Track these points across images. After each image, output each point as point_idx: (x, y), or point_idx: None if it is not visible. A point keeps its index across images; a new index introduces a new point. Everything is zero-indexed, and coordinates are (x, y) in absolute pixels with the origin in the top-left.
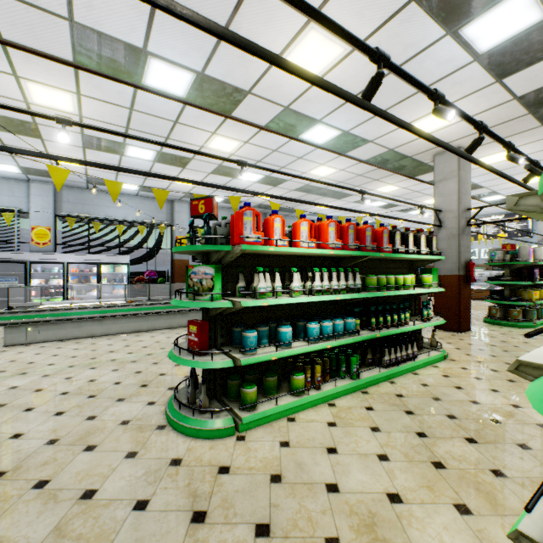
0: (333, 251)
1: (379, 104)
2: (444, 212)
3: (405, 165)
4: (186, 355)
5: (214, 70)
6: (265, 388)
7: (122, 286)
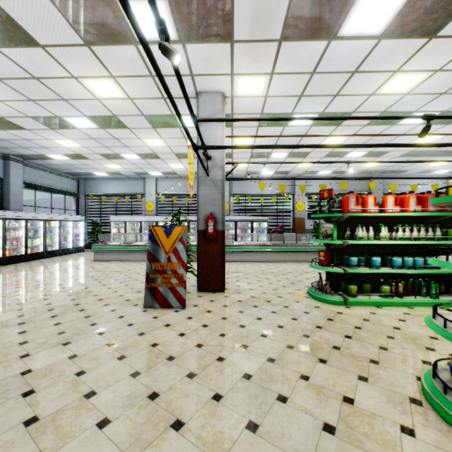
0: (412, 214)
1: None
2: None
3: None
4: (318, 266)
5: (329, 109)
6: (363, 290)
7: (264, 235)
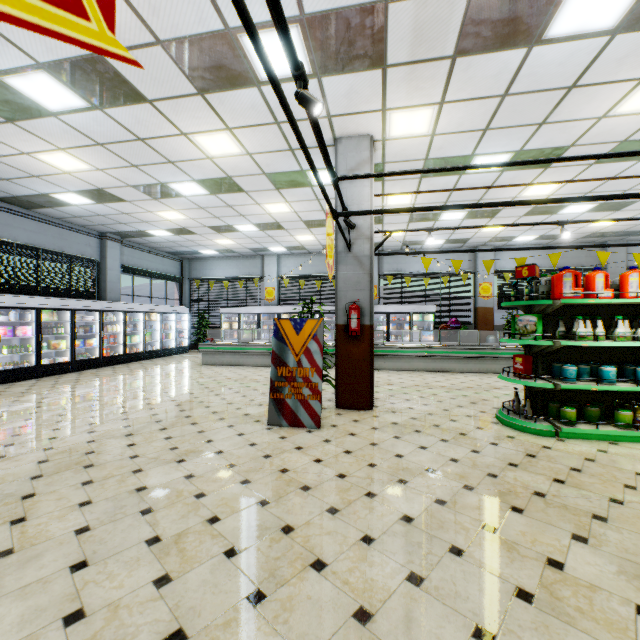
0: None
1: None
2: None
3: None
4: (512, 377)
5: (532, 145)
6: (586, 416)
7: (429, 333)
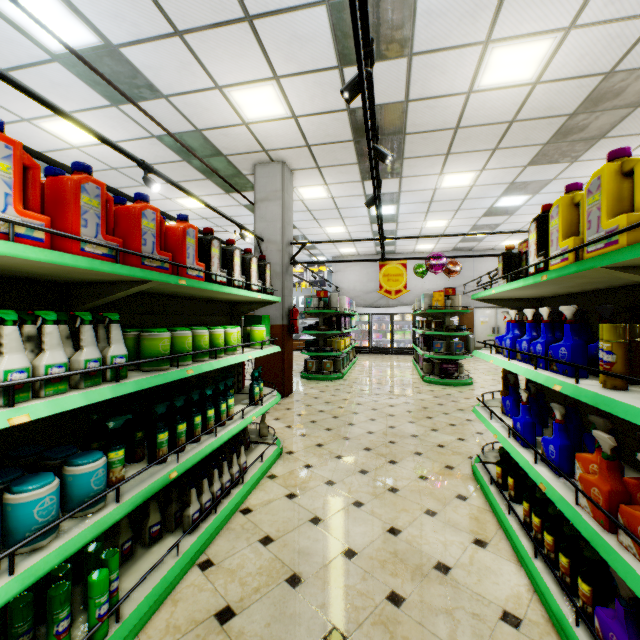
0: None
1: (179, 7)
2: (267, 242)
3: (219, 168)
4: None
5: None
6: None
7: None
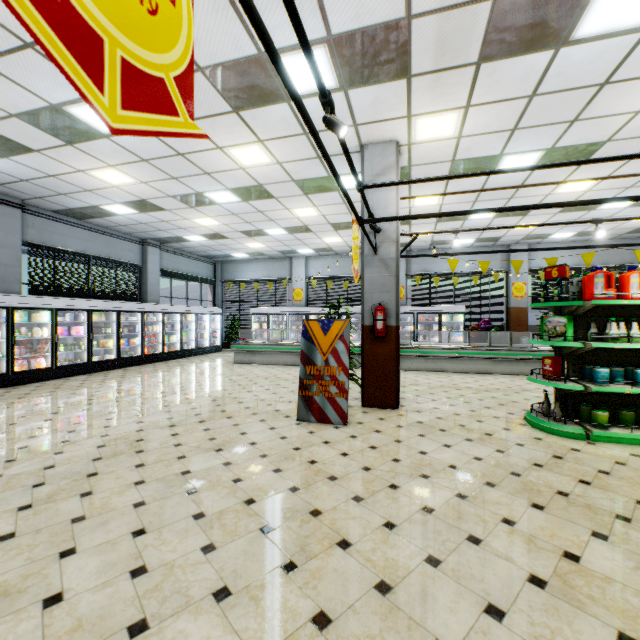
0: None
1: None
2: None
3: None
4: (541, 379)
5: (564, 142)
6: (619, 419)
7: (458, 333)
